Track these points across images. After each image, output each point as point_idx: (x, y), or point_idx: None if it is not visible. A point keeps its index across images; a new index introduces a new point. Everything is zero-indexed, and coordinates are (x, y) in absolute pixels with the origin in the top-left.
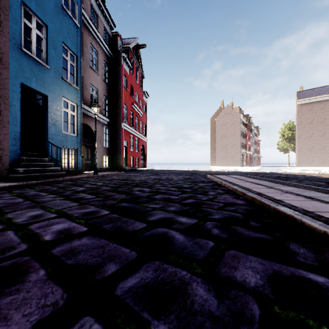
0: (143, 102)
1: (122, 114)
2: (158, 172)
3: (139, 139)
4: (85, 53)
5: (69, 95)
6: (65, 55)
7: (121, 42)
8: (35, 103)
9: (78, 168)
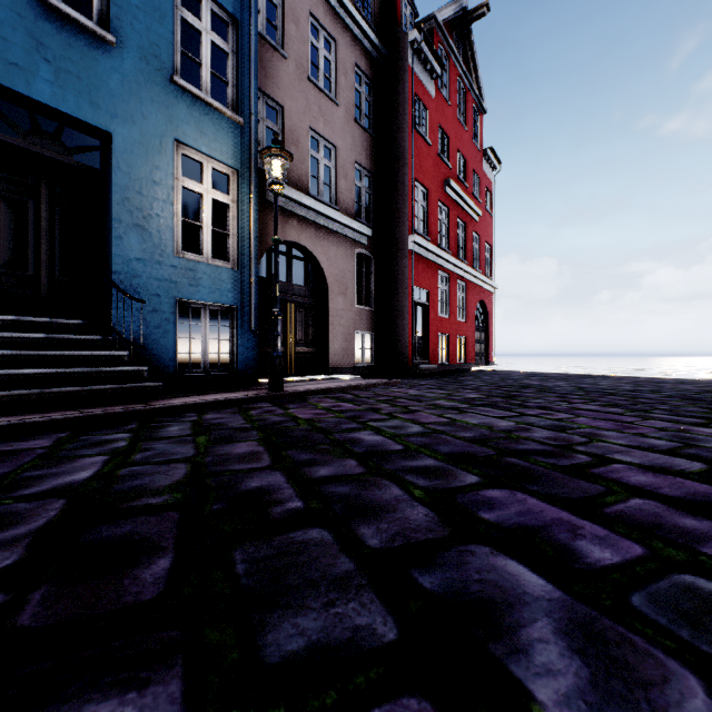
0: (481, 181)
1: (408, 212)
2: (523, 385)
3: (469, 285)
4: (293, 42)
5: (202, 138)
6: (189, 15)
7: (409, 13)
8: (68, 160)
9: (243, 368)
